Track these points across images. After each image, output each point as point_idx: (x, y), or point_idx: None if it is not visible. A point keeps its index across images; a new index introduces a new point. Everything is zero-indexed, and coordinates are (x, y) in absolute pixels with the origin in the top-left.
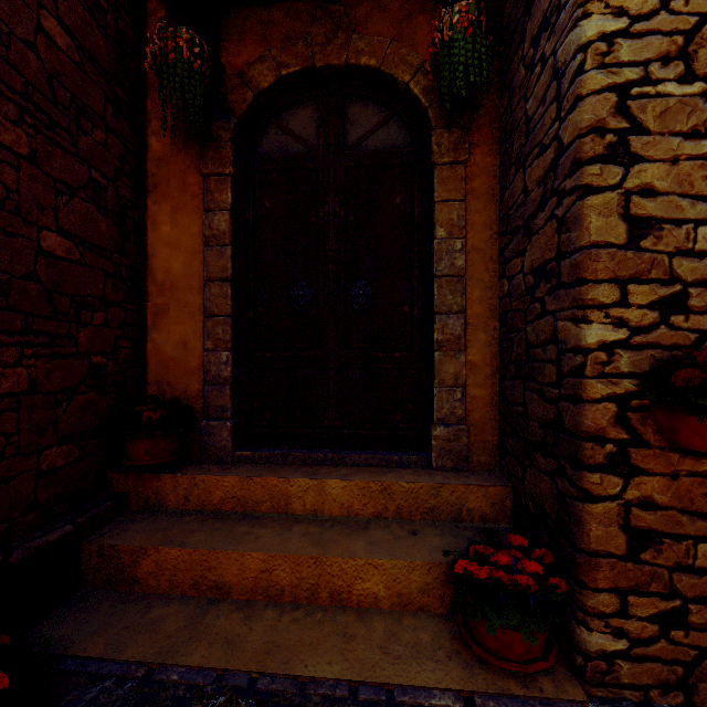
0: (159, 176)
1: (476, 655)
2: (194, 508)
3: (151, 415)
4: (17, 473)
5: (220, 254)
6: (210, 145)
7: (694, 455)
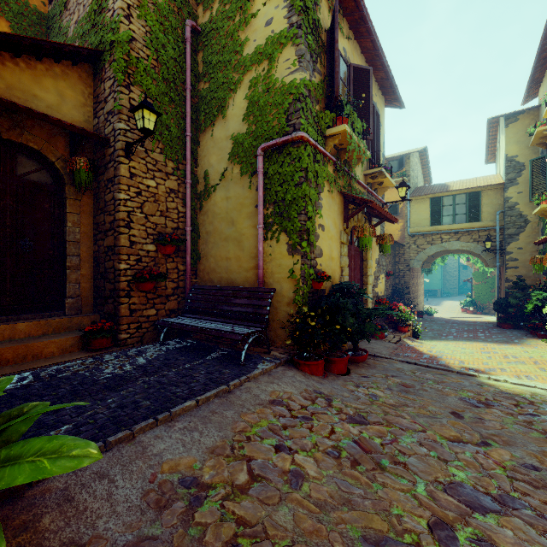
0: None
1: (92, 352)
2: None
3: None
4: None
5: None
6: None
7: (143, 292)
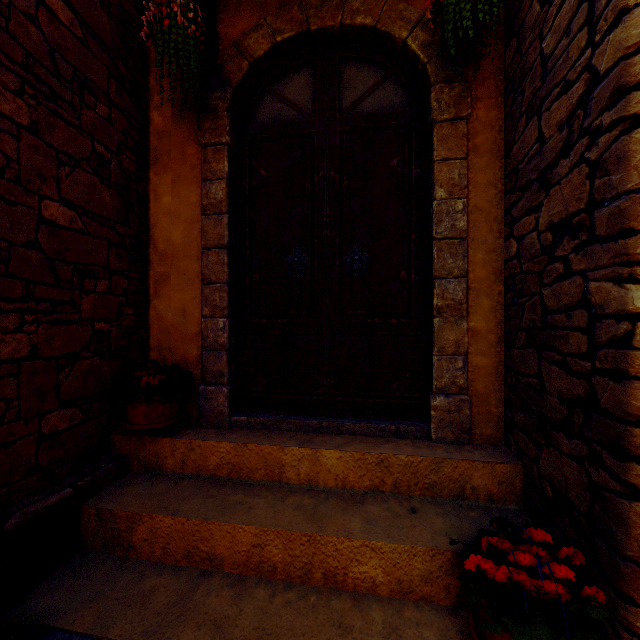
0: (160, 149)
1: None
2: (191, 472)
3: (150, 380)
4: (17, 437)
5: (217, 222)
6: (207, 115)
7: None
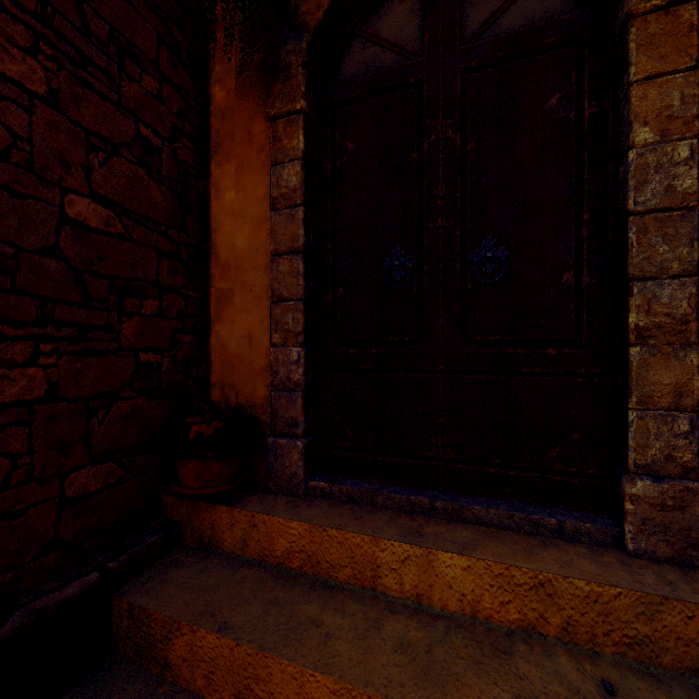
0: (223, 132)
1: None
2: (254, 557)
3: (202, 430)
4: (29, 504)
5: (289, 219)
6: (277, 77)
7: None
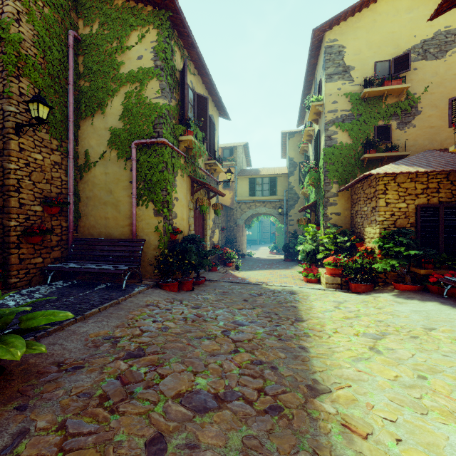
0: None
1: None
2: None
3: None
4: None
5: None
6: None
7: (31, 244)
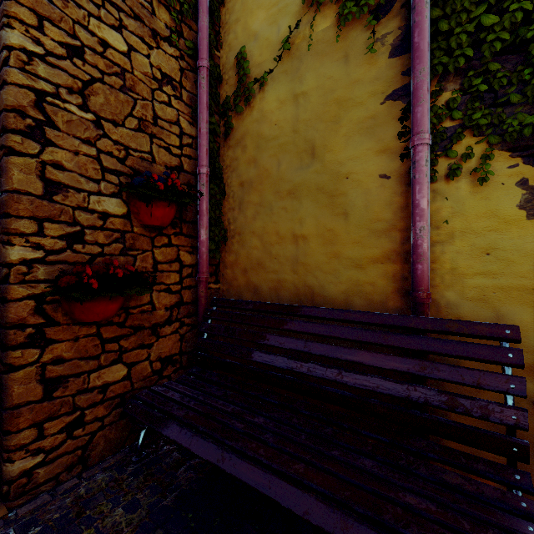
0: None
1: None
2: None
3: None
4: None
5: None
6: None
7: (88, 325)
